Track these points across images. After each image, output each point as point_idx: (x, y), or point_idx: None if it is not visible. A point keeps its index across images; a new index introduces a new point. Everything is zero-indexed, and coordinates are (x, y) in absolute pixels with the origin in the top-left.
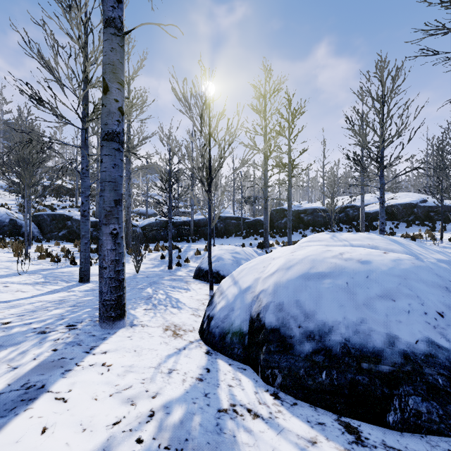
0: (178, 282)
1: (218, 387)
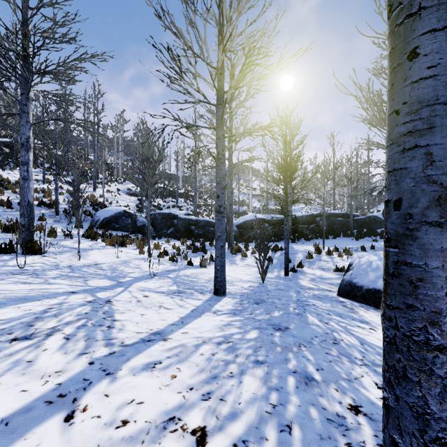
0: (333, 305)
1: None
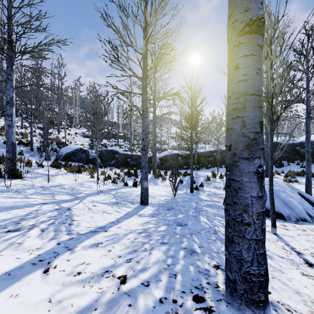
0: (218, 210)
1: None
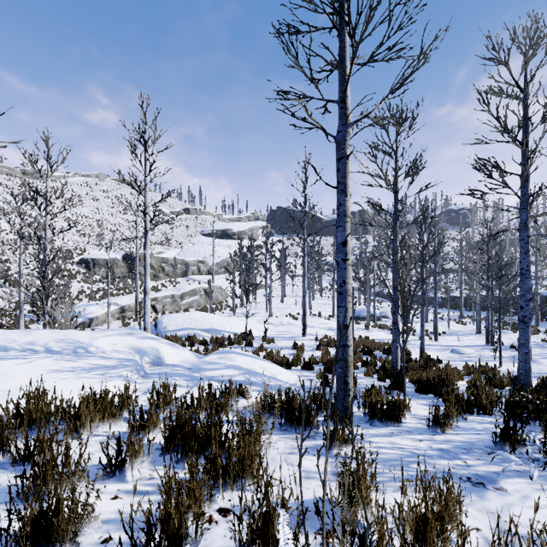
0: None
1: None
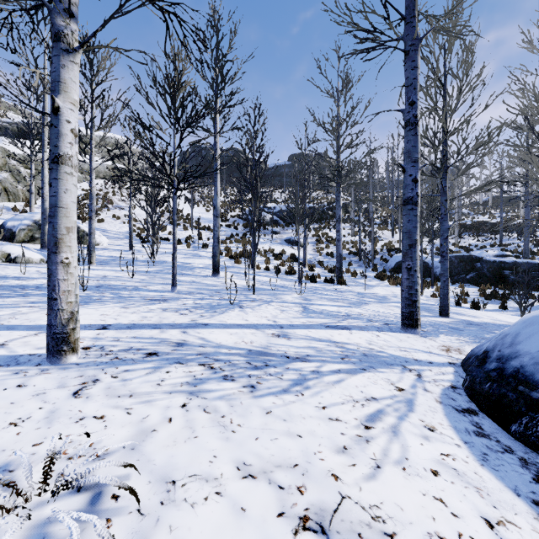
0: None
1: (419, 365)
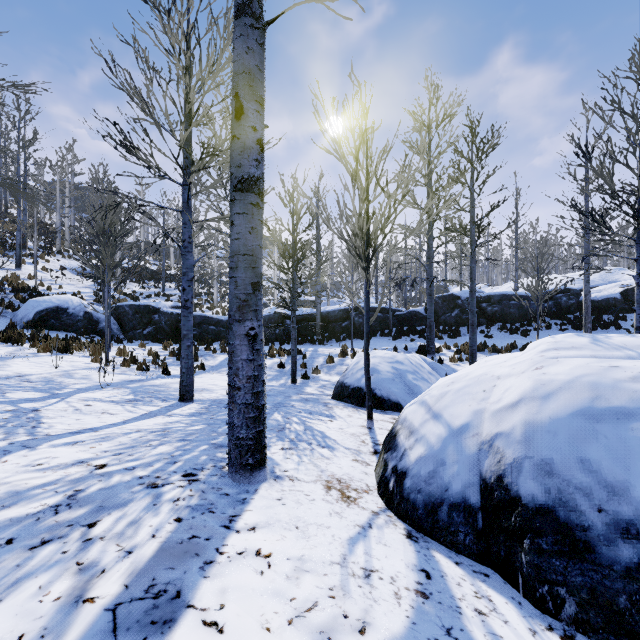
0: (314, 405)
1: (460, 615)
